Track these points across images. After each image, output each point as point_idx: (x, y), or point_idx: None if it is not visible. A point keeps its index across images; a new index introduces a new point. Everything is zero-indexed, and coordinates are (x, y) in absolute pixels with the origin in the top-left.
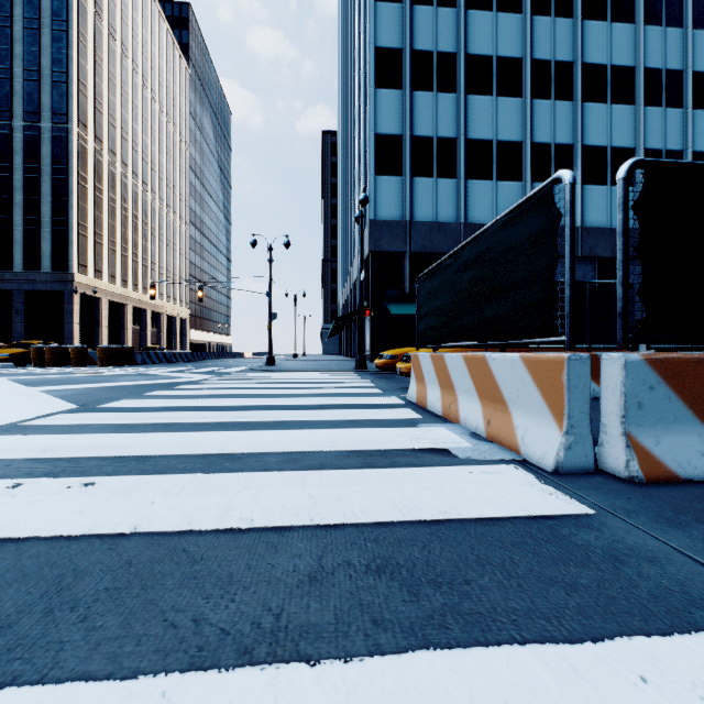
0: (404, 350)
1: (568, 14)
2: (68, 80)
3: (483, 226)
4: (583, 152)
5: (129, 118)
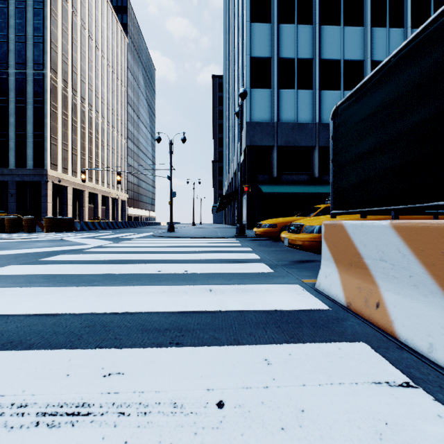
0: (281, 219)
1: None
2: (44, 41)
3: None
4: None
5: (86, 68)
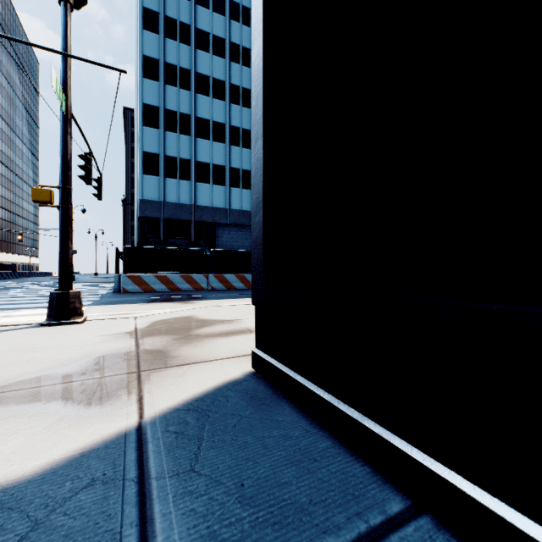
0: None
1: (248, 106)
2: None
3: (205, 207)
4: None
5: None
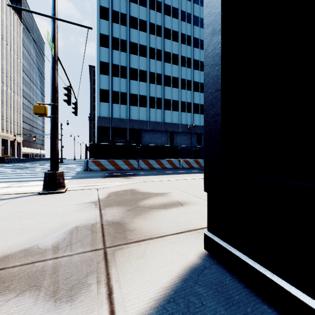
0: None
1: (160, 60)
2: None
3: (135, 120)
4: (164, 100)
5: None
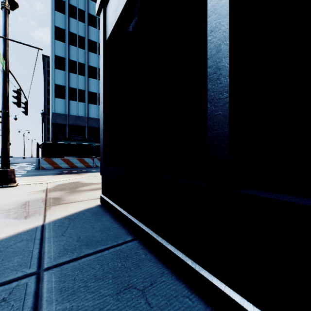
0: None
1: None
2: None
3: (94, 118)
4: None
5: None
